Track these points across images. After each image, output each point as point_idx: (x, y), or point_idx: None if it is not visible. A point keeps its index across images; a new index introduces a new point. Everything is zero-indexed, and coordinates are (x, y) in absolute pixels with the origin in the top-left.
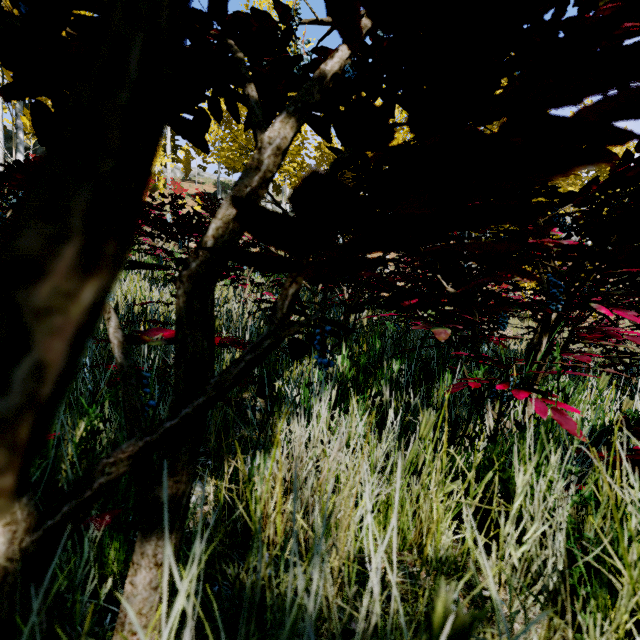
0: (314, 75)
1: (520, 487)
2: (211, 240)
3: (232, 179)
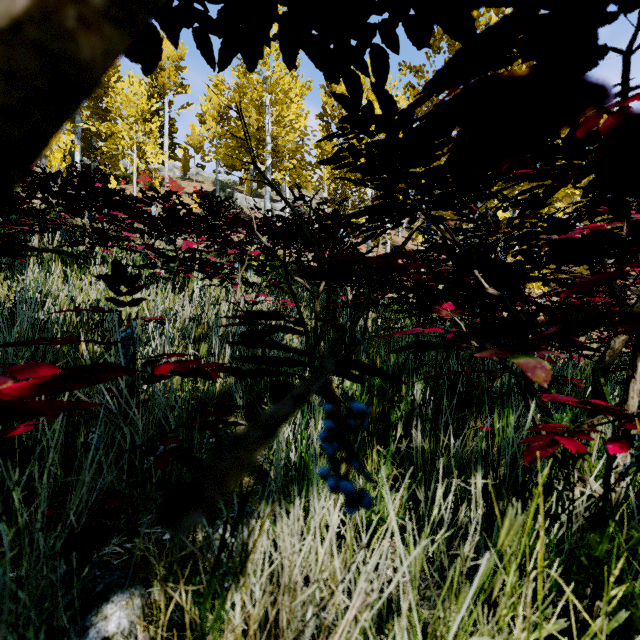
0: None
1: None
2: None
3: (231, 178)
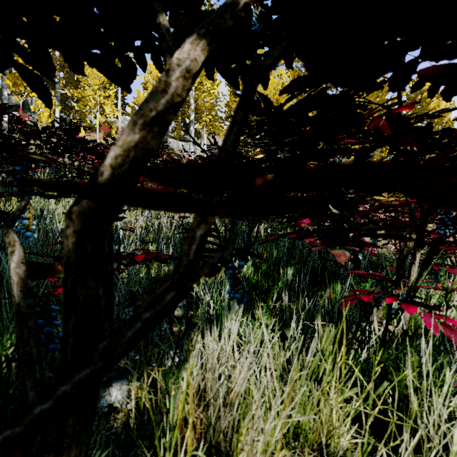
0: (226, 1)
1: (454, 442)
2: (108, 170)
3: None
